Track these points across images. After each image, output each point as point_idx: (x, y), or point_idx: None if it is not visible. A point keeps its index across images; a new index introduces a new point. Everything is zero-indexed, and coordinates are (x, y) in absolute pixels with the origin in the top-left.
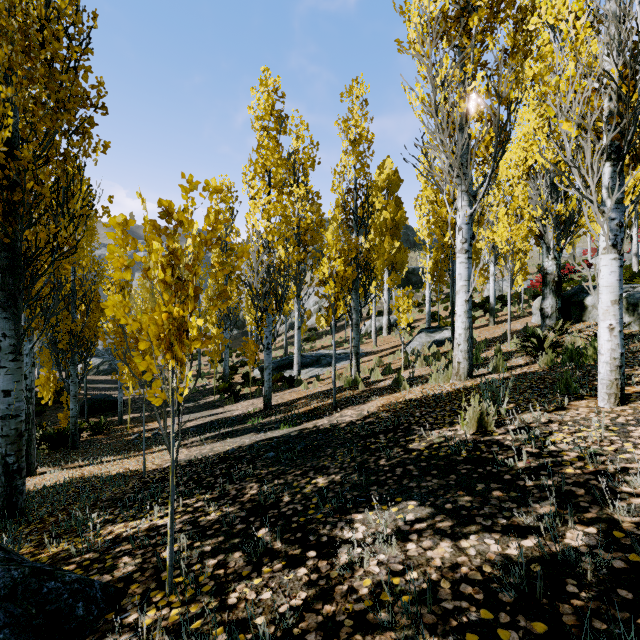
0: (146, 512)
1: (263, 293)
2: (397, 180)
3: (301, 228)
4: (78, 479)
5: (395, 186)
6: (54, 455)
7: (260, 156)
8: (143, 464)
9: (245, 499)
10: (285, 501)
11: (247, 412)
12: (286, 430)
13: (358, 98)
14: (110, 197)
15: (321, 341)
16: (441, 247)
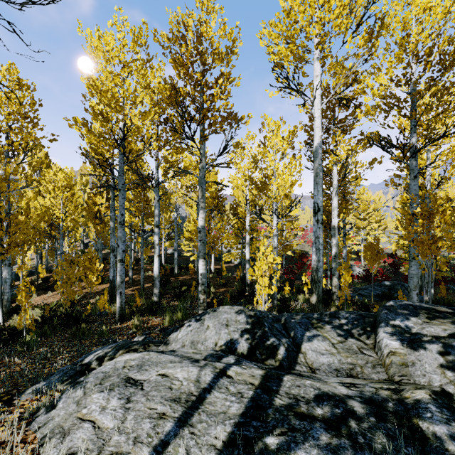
0: None
1: None
2: None
3: None
4: None
5: None
6: None
7: None
8: None
9: None
10: None
11: None
12: None
13: None
14: None
15: None
16: None
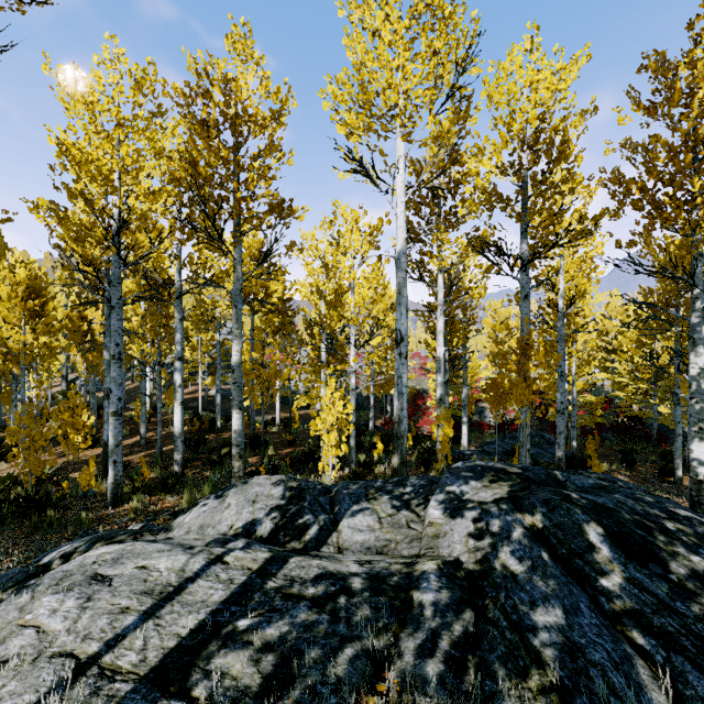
0: None
1: None
2: None
3: None
4: None
5: None
6: None
7: None
8: None
9: None
10: None
11: None
12: None
13: None
14: None
15: None
16: None
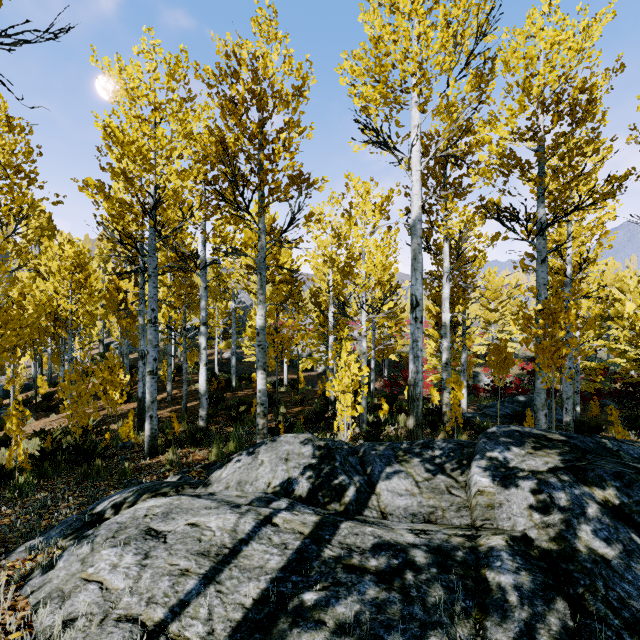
0: None
1: None
2: None
3: None
4: None
5: None
6: None
7: None
8: None
9: None
10: None
11: None
12: None
13: None
14: None
15: None
16: None
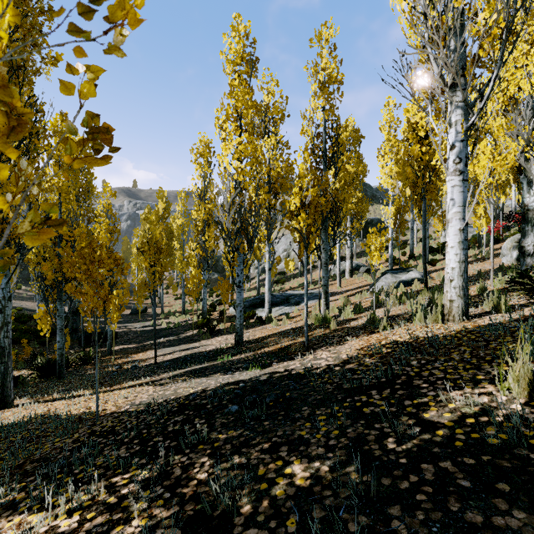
0: (61, 494)
1: (234, 232)
2: (359, 136)
3: (271, 176)
4: (39, 418)
5: (357, 142)
6: (41, 384)
7: (231, 98)
8: (95, 409)
9: (188, 491)
10: (243, 514)
11: (219, 348)
12: (255, 372)
13: (327, 41)
14: (62, 115)
15: (289, 283)
16: (412, 186)
